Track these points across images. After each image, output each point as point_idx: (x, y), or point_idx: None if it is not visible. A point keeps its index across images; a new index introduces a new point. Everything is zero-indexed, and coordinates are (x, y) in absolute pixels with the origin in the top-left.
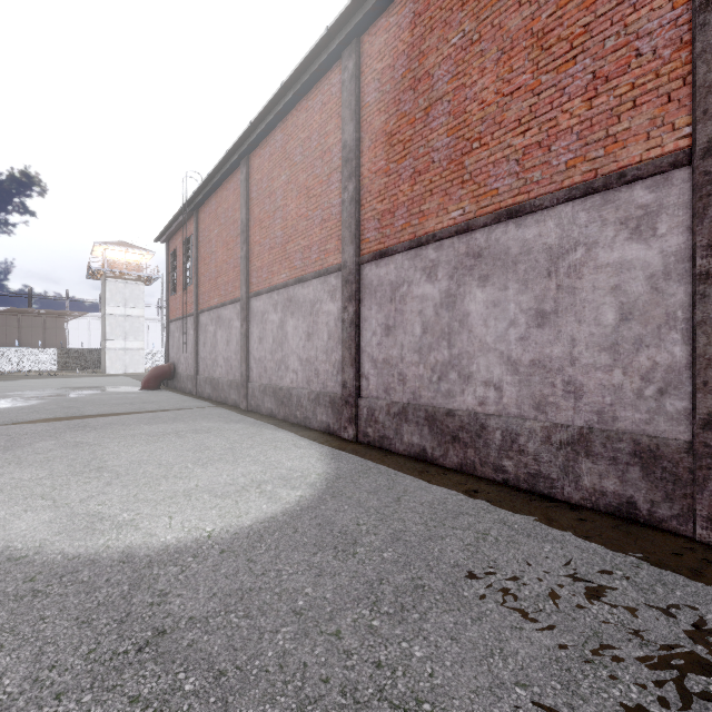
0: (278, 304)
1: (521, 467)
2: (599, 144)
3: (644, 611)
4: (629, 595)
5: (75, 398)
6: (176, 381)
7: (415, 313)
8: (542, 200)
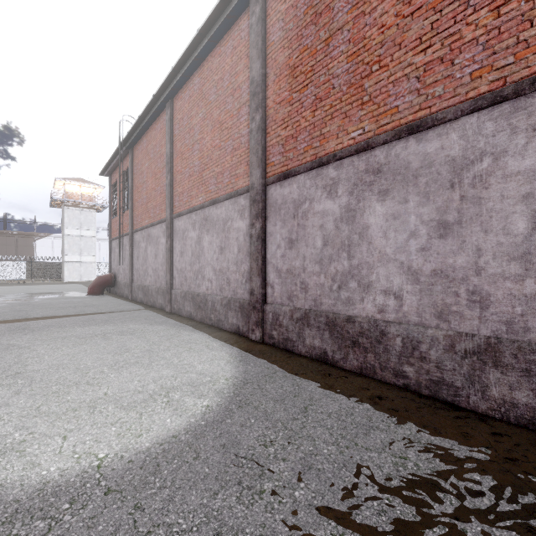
0: (196, 223)
1: (422, 374)
2: (508, 51)
3: None
4: None
5: (28, 302)
6: (116, 287)
7: (316, 227)
8: (445, 113)
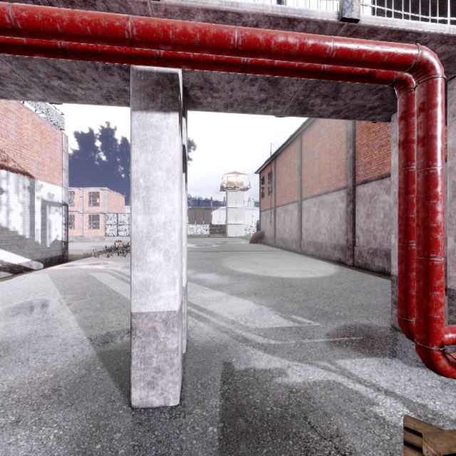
0: (316, 203)
1: None
2: None
3: None
4: None
5: (228, 245)
6: (264, 239)
7: (380, 208)
8: None
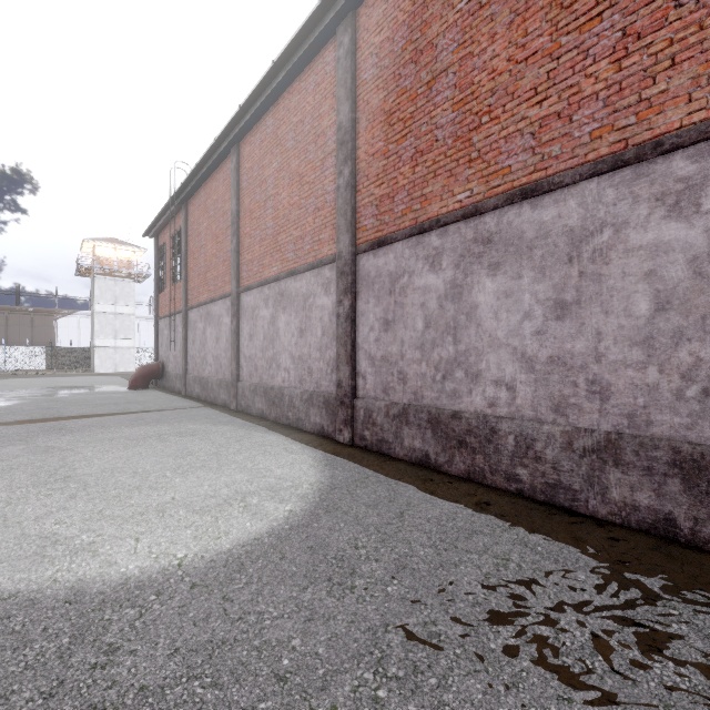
0: (269, 298)
1: (537, 476)
2: (629, 110)
3: None
4: (694, 646)
5: (57, 398)
6: (165, 380)
7: (417, 306)
8: (562, 177)
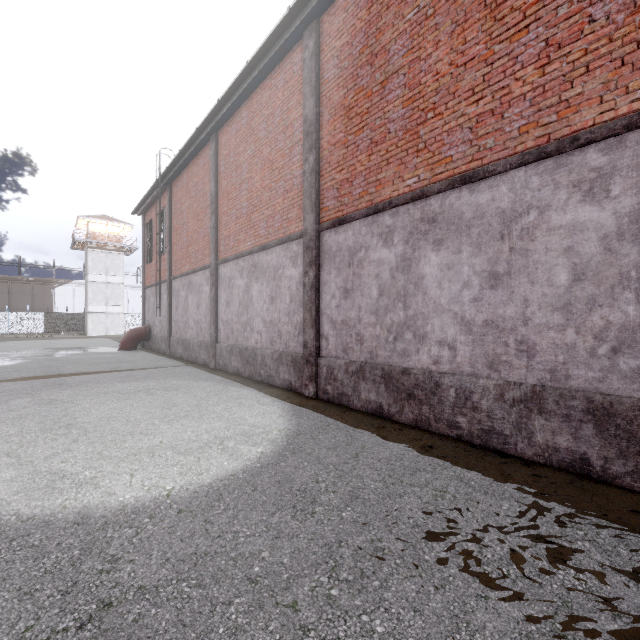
0: (244, 270)
1: (474, 424)
2: (551, 109)
3: (611, 576)
4: (593, 558)
5: (56, 358)
6: (151, 342)
7: (372, 276)
8: (495, 166)
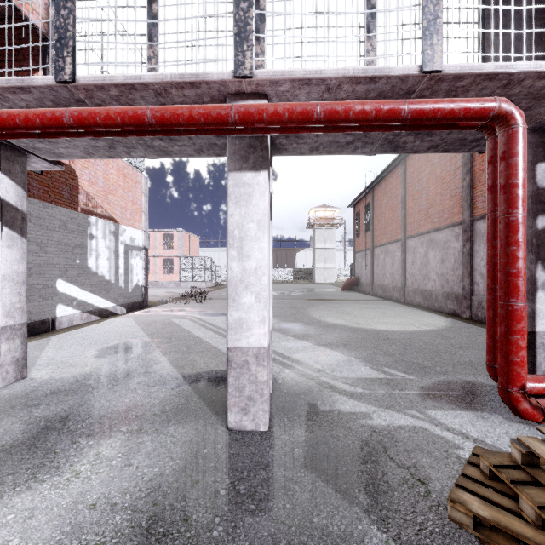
0: (423, 243)
1: None
2: None
3: None
4: None
5: (315, 293)
6: (359, 286)
7: None
8: None
